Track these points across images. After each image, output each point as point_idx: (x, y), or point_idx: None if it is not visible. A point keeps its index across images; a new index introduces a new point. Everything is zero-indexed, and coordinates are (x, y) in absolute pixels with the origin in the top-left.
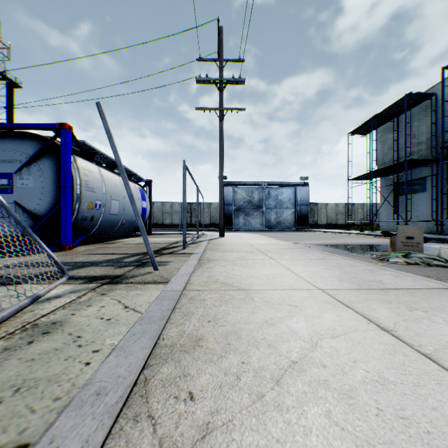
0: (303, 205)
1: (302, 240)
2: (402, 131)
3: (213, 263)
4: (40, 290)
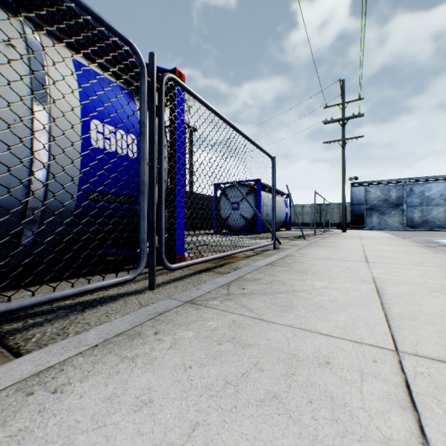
0: None
1: (423, 237)
2: None
3: (327, 239)
4: None
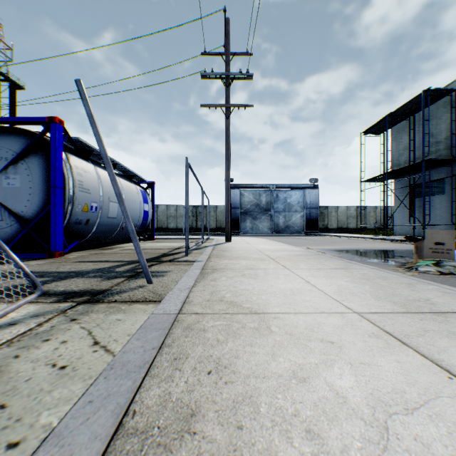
0: (313, 208)
1: (313, 245)
2: (418, 130)
3: (218, 274)
4: None
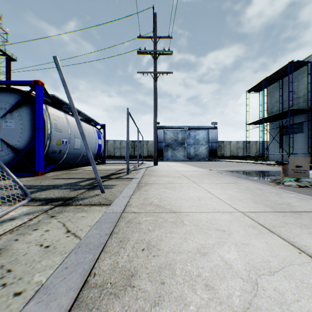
0: (213, 142)
1: (214, 167)
2: (285, 89)
3: (148, 186)
4: (0, 211)
